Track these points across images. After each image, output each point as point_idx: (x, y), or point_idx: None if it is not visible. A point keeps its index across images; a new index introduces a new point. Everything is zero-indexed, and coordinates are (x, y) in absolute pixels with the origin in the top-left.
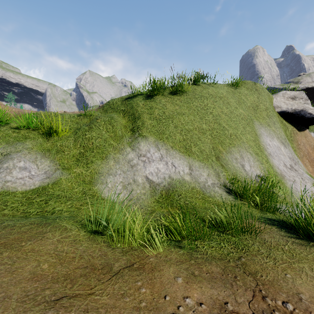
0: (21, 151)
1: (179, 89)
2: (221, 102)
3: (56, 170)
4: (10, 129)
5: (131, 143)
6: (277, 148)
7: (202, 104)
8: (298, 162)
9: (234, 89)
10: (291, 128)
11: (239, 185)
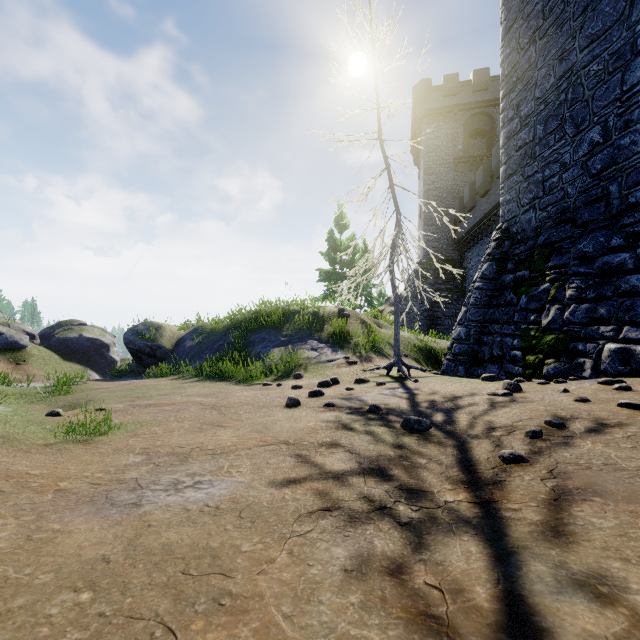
0: None
1: None
2: None
3: None
4: None
5: None
6: None
7: None
8: None
9: None
10: None
11: None
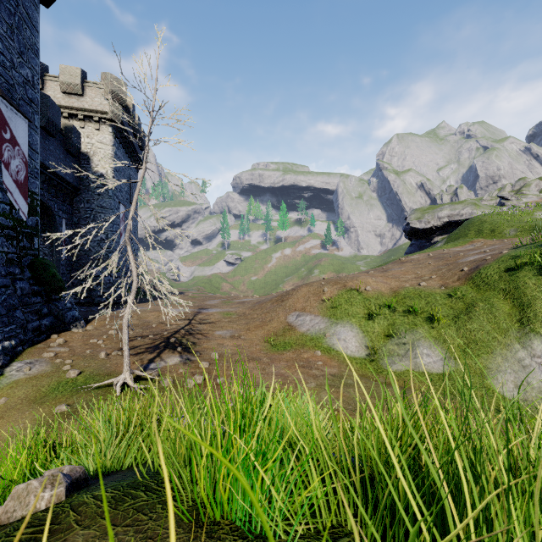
0: (420, 339)
1: None
2: None
3: (448, 358)
4: (400, 315)
5: (520, 338)
6: None
7: None
8: None
9: None
10: None
11: None
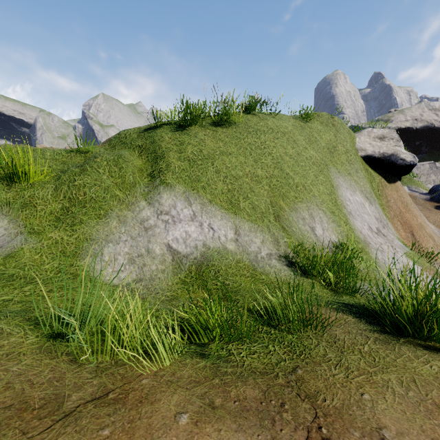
0: None
1: (225, 117)
2: (284, 140)
3: (18, 235)
4: None
5: (148, 194)
6: (361, 206)
7: (258, 141)
8: (387, 224)
9: (303, 122)
10: (378, 178)
11: (307, 256)
